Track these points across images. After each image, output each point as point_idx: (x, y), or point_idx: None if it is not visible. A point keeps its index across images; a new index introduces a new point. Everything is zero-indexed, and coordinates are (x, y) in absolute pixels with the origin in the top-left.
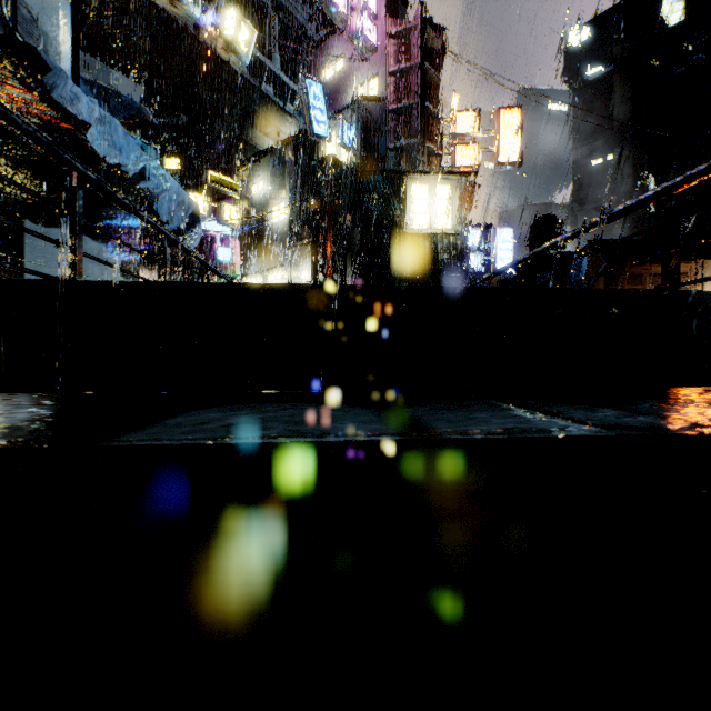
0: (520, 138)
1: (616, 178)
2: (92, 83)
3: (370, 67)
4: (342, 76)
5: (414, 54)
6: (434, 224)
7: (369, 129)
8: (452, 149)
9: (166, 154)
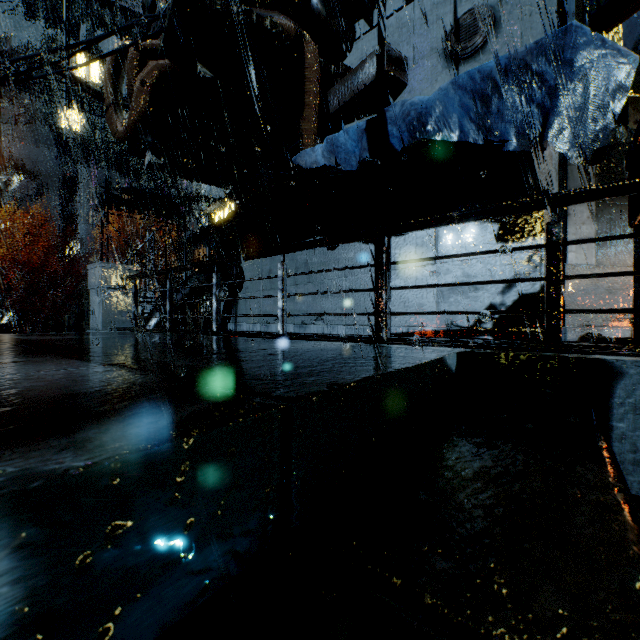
0: None
1: None
2: None
3: None
4: None
5: None
6: None
7: None
8: None
9: None
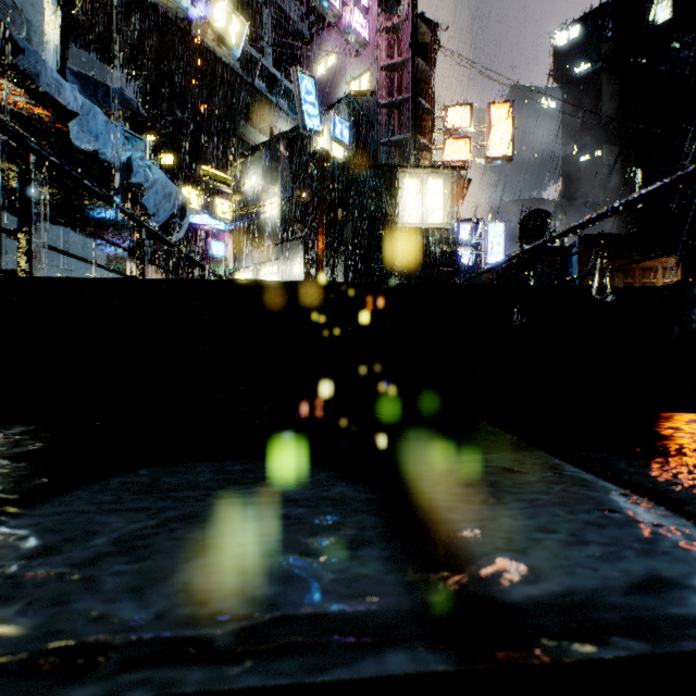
0: (511, 133)
1: (604, 174)
2: (80, 74)
3: (362, 62)
4: (334, 71)
5: (406, 49)
6: (426, 219)
7: (361, 123)
8: (444, 144)
9: (160, 150)
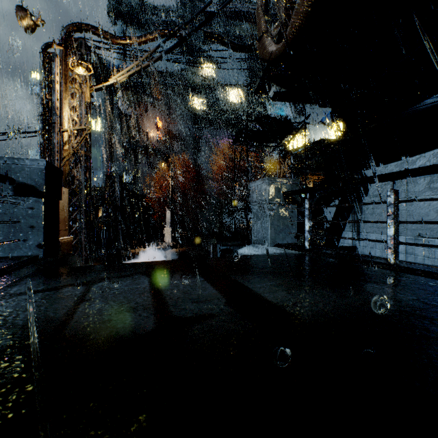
0: None
1: None
2: None
3: None
4: None
5: None
6: None
7: None
8: None
9: None
